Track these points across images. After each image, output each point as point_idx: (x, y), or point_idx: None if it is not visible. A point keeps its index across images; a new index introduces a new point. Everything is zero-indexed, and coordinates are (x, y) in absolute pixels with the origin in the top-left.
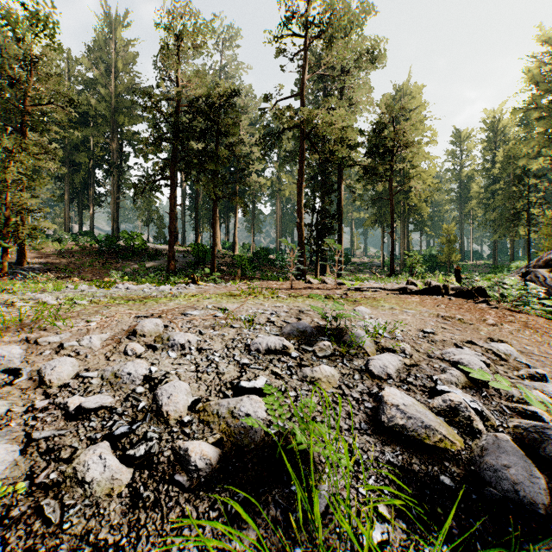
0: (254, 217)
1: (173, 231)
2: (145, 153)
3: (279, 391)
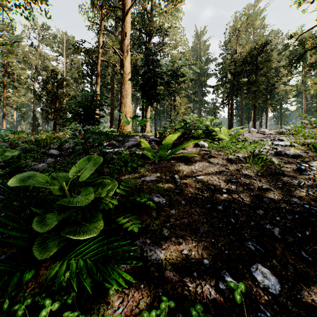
0: (280, 114)
1: (231, 125)
2: (213, 92)
3: (289, 131)
